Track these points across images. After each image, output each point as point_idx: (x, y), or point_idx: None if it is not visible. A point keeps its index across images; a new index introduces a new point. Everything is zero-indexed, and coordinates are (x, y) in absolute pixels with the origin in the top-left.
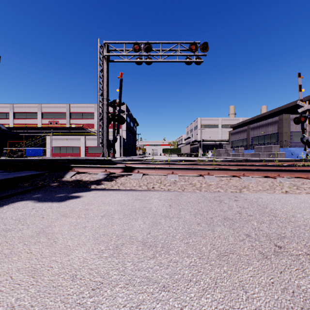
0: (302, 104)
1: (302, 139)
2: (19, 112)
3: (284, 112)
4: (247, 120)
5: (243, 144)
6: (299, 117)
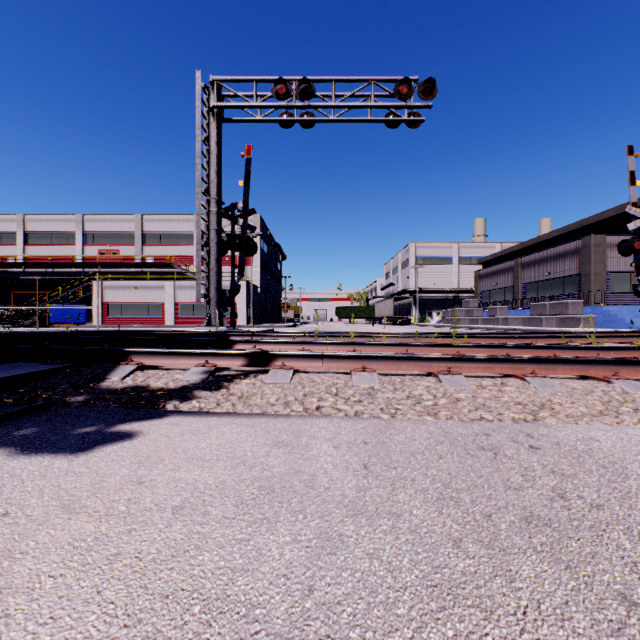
0: (636, 212)
1: (635, 288)
2: (36, 231)
3: (591, 230)
4: (513, 249)
5: (506, 298)
6: (629, 240)
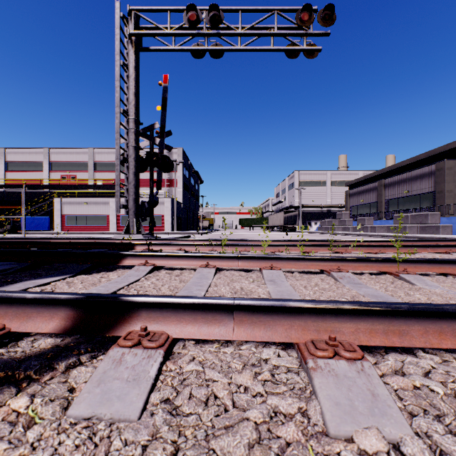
0: None
1: None
2: (14, 161)
3: (437, 159)
4: (374, 174)
5: (371, 211)
6: None
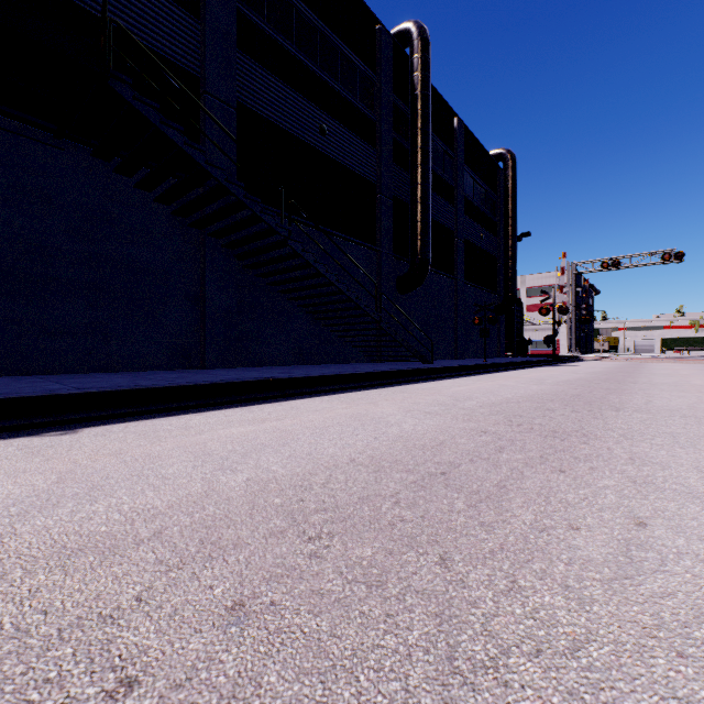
0: None
1: None
2: None
3: None
4: None
5: None
6: None
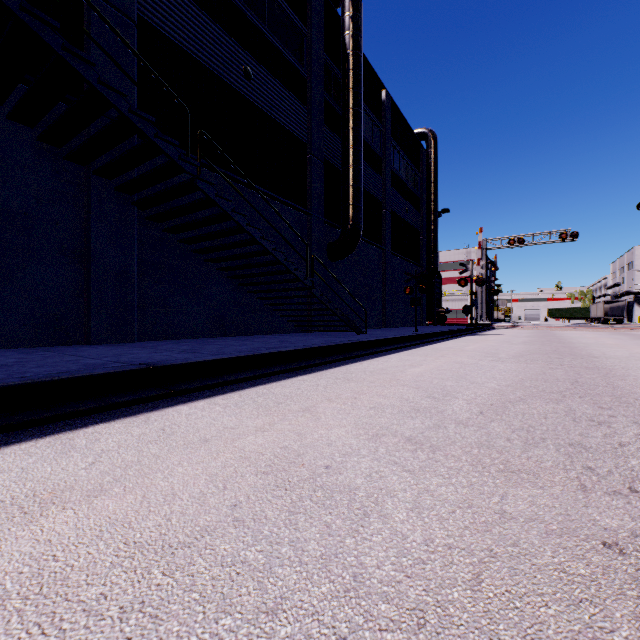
0: None
1: None
2: None
3: None
4: None
5: None
6: None
